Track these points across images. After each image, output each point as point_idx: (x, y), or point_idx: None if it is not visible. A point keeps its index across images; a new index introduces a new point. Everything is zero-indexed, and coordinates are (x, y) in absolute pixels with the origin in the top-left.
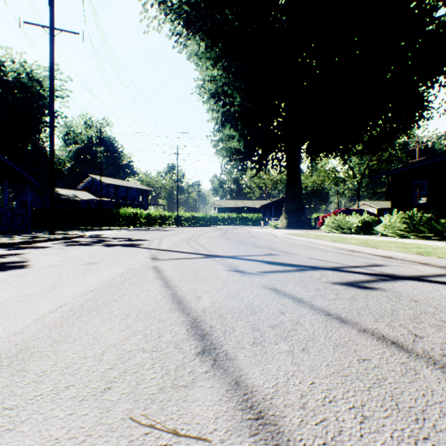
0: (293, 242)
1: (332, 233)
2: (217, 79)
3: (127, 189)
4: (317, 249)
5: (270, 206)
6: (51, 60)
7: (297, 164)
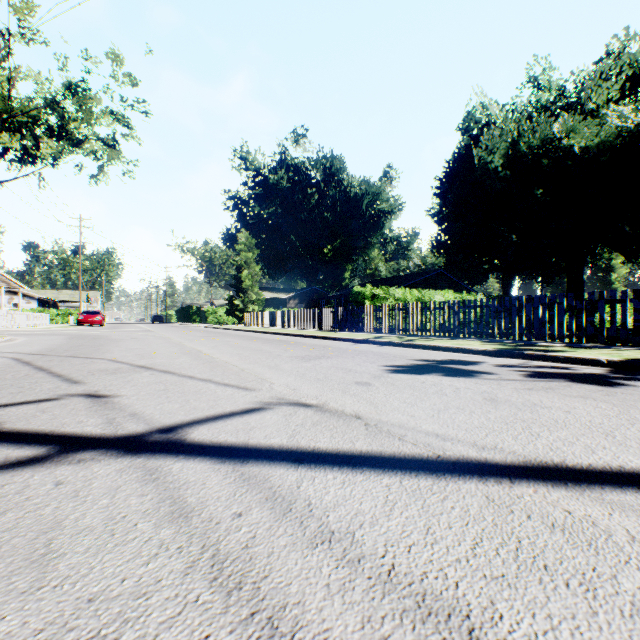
0: None
1: None
2: None
3: None
4: None
5: None
6: None
7: None
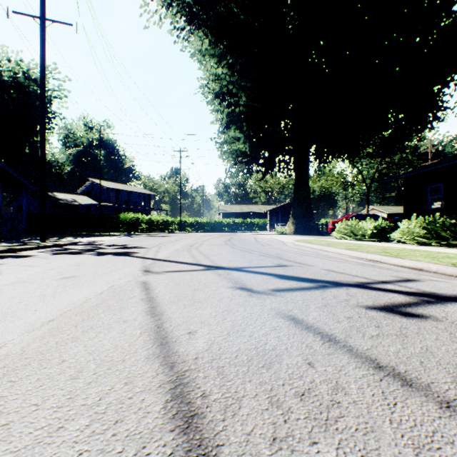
0: (303, 249)
1: (343, 239)
2: (222, 77)
3: (128, 194)
4: (332, 258)
5: (277, 211)
6: (42, 53)
7: (305, 167)
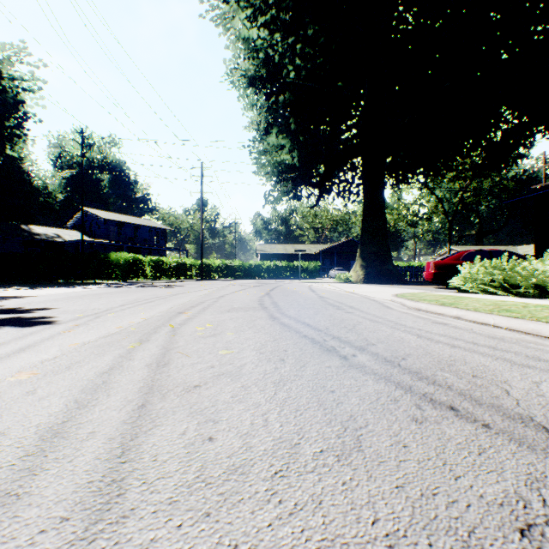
0: (473, 330)
1: (481, 293)
2: (258, 44)
3: (135, 228)
4: None
5: (331, 252)
6: None
7: (379, 185)
